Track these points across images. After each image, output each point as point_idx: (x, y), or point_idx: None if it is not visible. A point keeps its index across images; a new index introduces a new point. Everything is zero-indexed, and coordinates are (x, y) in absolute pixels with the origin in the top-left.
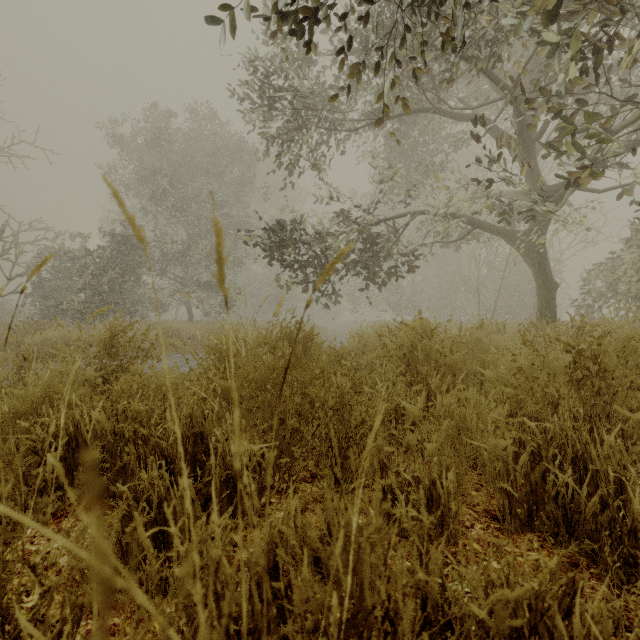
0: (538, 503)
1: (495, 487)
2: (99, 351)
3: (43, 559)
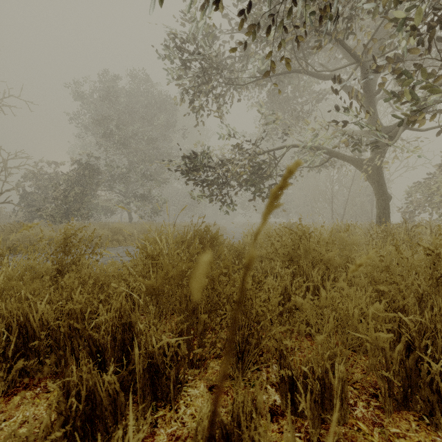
0: (412, 386)
1: (377, 374)
2: (55, 249)
3: None
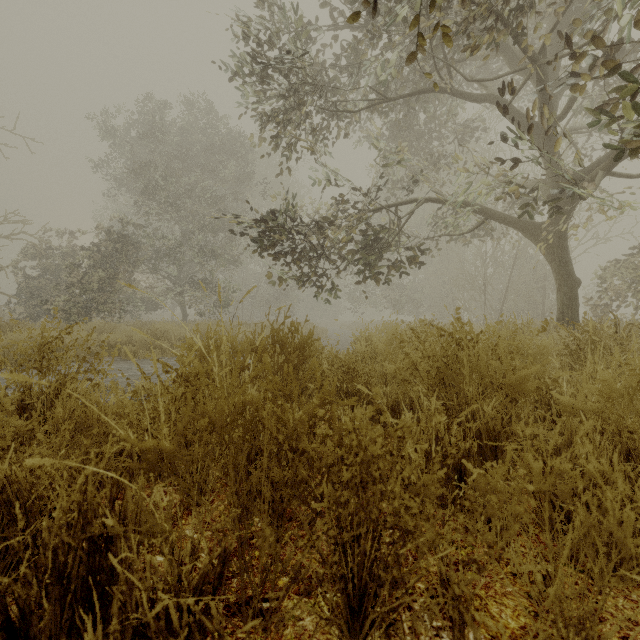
0: None
1: None
2: (20, 364)
3: None
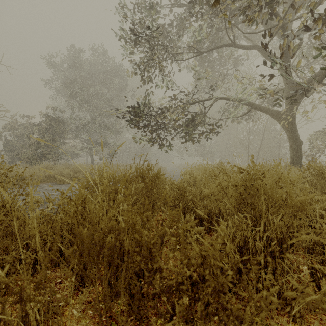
0: None
1: None
2: None
3: None
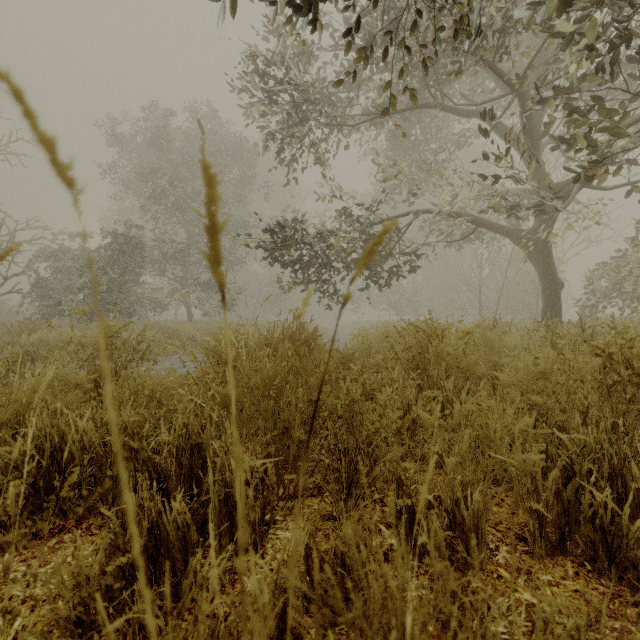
0: (571, 524)
1: (524, 507)
2: (92, 353)
3: (3, 612)
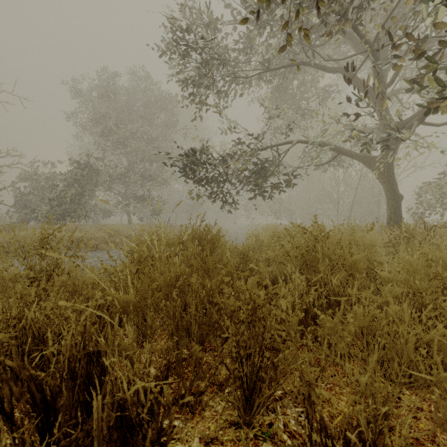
0: None
1: None
2: (28, 251)
3: None
